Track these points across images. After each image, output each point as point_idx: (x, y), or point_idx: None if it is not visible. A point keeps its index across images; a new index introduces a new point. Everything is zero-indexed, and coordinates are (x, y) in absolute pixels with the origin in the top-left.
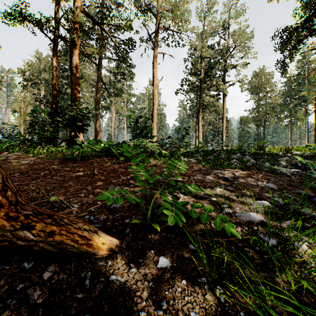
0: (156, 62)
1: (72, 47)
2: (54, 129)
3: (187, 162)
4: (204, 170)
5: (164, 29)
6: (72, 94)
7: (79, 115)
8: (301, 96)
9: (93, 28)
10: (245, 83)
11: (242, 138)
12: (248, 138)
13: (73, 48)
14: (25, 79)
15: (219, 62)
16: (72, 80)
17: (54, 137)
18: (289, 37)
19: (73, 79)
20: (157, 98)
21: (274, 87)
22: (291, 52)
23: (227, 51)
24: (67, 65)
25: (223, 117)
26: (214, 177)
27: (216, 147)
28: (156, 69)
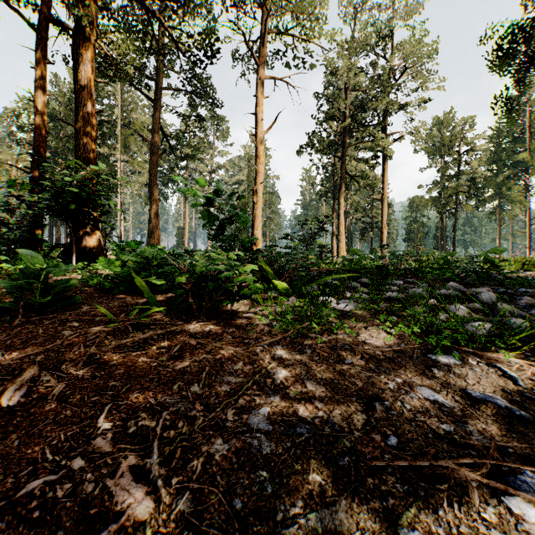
0: (261, 95)
1: (78, 44)
2: (20, 221)
3: (339, 312)
4: (401, 353)
5: (276, 33)
6: (77, 144)
7: (79, 190)
8: (518, 160)
9: (126, 8)
10: (422, 137)
11: (413, 235)
12: (423, 234)
13: (79, 46)
14: (21, 128)
15: (376, 98)
16: (78, 114)
17: (34, 239)
18: (510, 47)
19: (80, 113)
20: (263, 162)
21: (473, 145)
22: (516, 73)
23: (391, 77)
24: (102, 104)
25: (384, 198)
26: (454, 401)
27: (394, 263)
28: (261, 107)
